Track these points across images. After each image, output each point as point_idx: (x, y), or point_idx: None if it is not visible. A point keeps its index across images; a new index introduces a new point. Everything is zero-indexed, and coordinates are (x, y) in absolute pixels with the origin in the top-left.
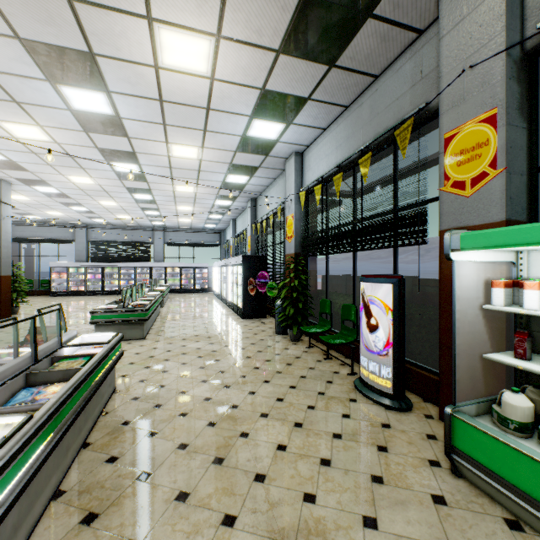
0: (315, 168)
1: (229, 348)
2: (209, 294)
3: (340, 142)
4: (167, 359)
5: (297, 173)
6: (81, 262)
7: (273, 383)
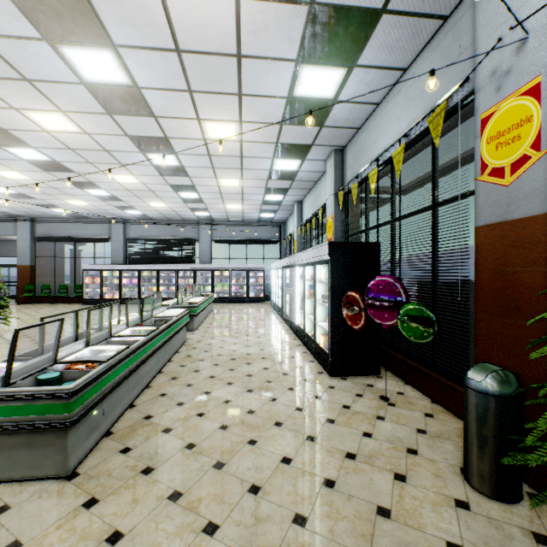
0: None
1: None
2: (265, 306)
3: None
4: None
5: None
6: (115, 264)
7: None
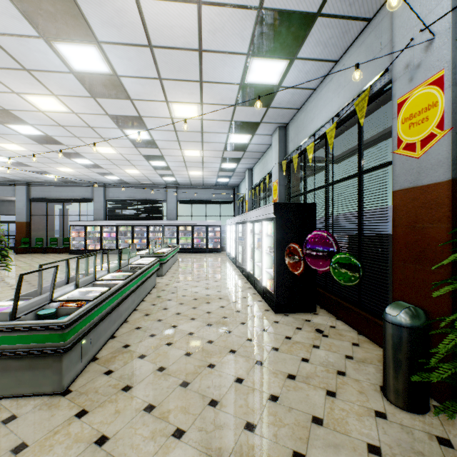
0: None
1: None
2: (222, 255)
3: None
4: None
5: None
6: (97, 221)
7: None
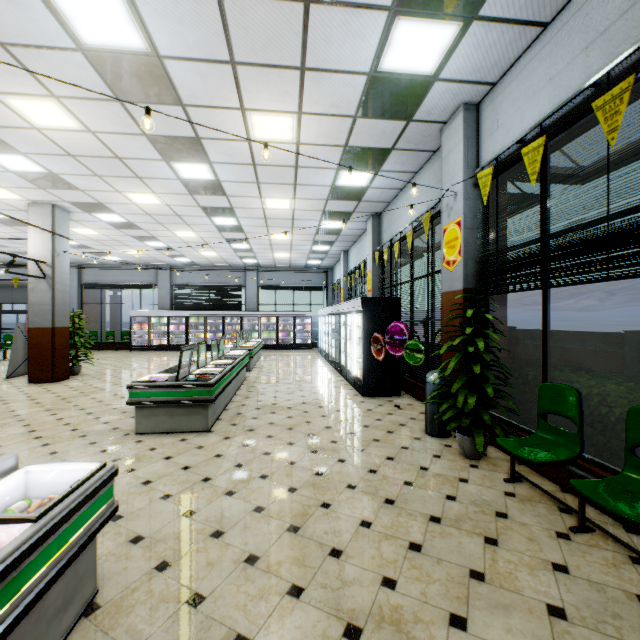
0: (512, 119)
1: (346, 466)
2: (313, 352)
3: (601, 26)
4: (230, 492)
5: (468, 142)
6: (163, 311)
7: (481, 636)
